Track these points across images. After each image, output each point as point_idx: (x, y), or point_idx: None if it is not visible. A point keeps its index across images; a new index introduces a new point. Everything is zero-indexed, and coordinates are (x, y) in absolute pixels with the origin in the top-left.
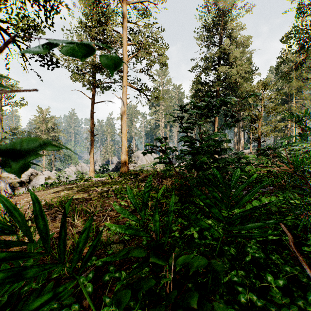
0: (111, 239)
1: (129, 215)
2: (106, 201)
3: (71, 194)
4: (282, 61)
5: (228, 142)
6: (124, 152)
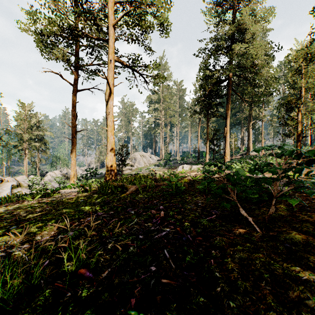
0: None
1: None
2: None
3: None
4: (312, 39)
5: None
6: (110, 152)
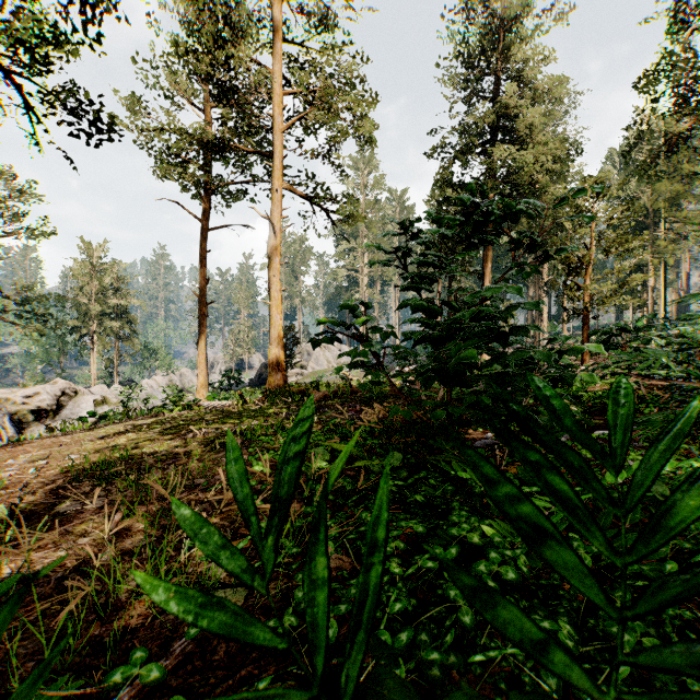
0: (212, 576)
1: (215, 552)
2: (222, 461)
3: (143, 441)
4: (638, 134)
5: (532, 308)
6: (275, 343)
